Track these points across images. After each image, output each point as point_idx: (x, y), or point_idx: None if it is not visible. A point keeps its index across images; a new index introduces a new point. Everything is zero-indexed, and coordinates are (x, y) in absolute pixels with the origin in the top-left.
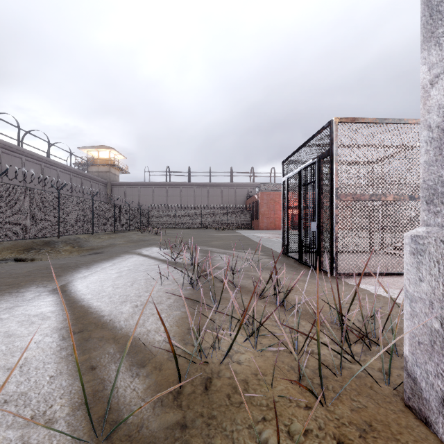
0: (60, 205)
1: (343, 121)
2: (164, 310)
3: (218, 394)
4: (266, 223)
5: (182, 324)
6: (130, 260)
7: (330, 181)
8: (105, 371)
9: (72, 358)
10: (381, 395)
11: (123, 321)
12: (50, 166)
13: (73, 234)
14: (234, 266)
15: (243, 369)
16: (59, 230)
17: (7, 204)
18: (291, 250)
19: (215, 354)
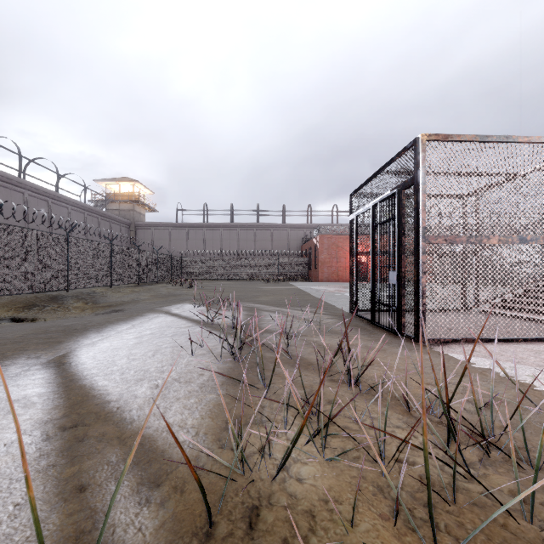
0: (70, 250)
1: (432, 138)
2: (193, 392)
3: (269, 538)
4: (327, 273)
5: (217, 414)
6: (155, 321)
7: (415, 218)
8: (98, 495)
9: (54, 471)
10: (525, 542)
11: (136, 410)
12: (60, 202)
13: (87, 287)
14: (288, 329)
15: (306, 491)
16: (68, 282)
17: (2, 249)
18: (360, 308)
19: (264, 464)
